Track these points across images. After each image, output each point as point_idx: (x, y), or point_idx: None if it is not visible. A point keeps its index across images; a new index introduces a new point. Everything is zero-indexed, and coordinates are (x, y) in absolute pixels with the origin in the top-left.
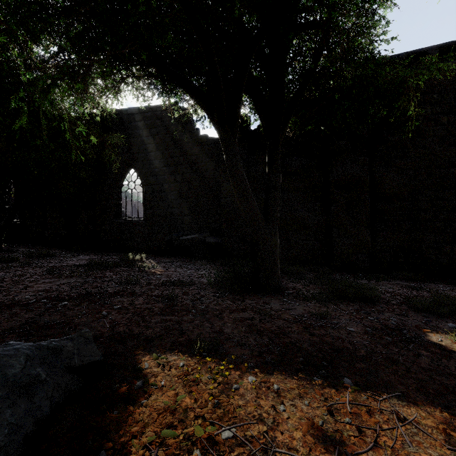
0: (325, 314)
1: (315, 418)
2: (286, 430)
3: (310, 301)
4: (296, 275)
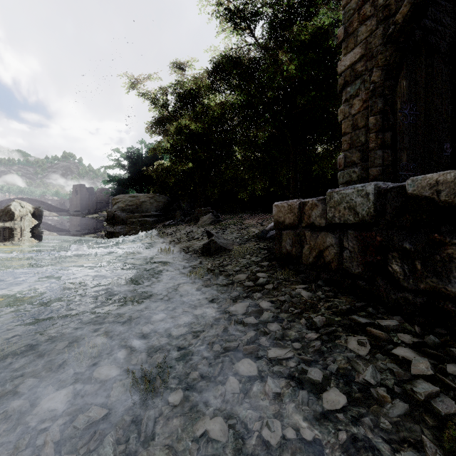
0: None
1: None
2: None
3: None
4: None
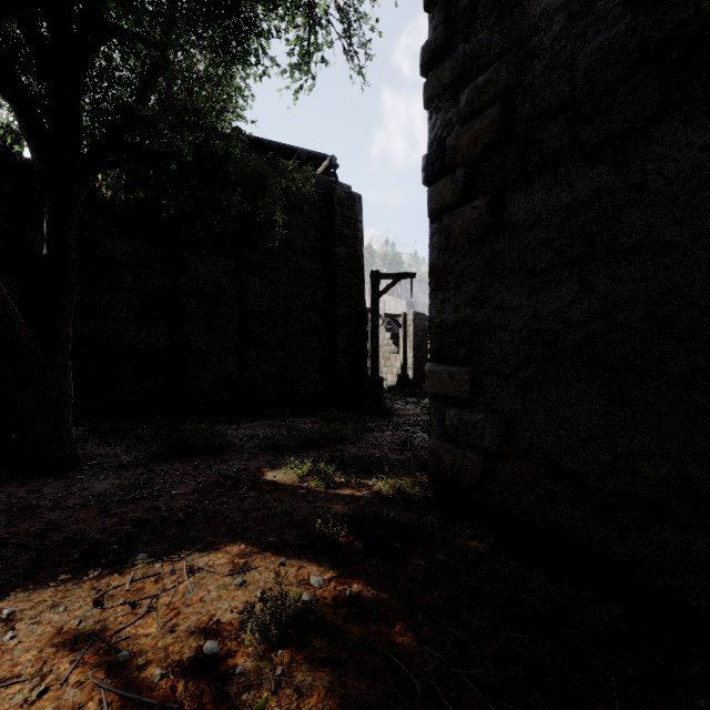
0: (145, 482)
1: (70, 622)
2: (8, 661)
3: (128, 470)
4: (116, 433)
